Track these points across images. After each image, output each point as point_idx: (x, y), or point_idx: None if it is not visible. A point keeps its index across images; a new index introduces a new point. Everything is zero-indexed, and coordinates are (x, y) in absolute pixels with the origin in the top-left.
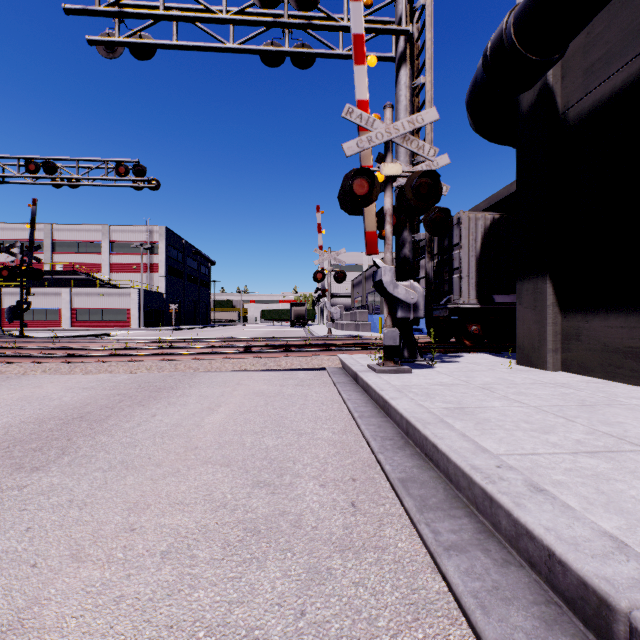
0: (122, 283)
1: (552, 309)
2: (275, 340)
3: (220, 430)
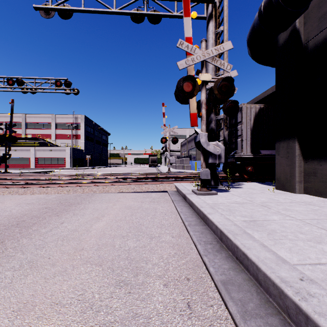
0: (62, 144)
1: (298, 158)
2: (140, 174)
3: (101, 234)
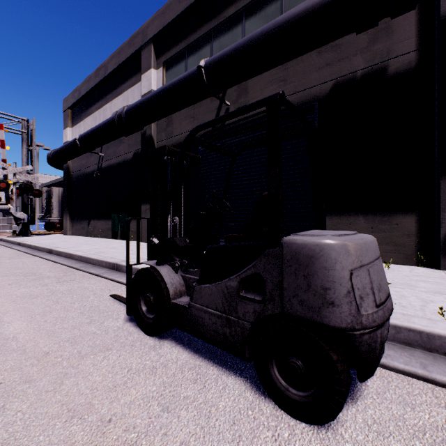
0: None
1: (69, 220)
2: None
3: None
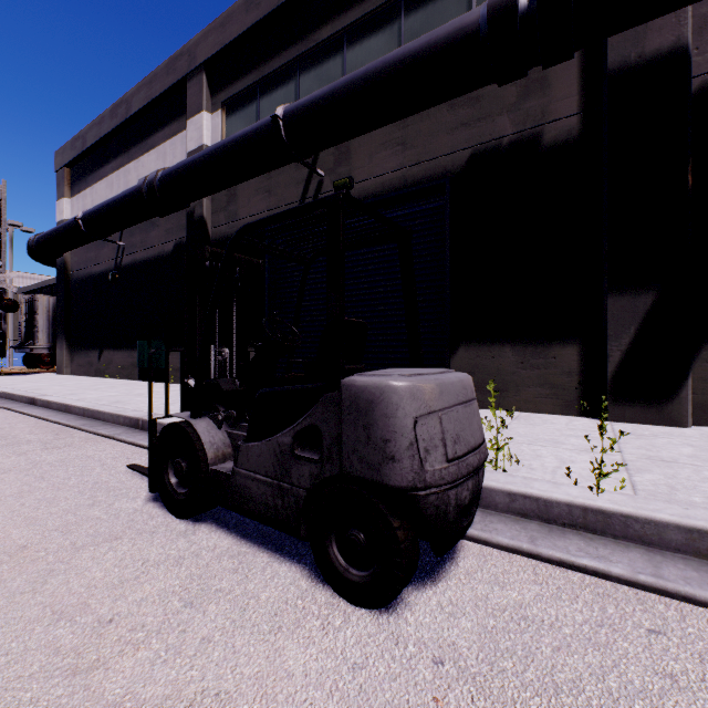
0: None
1: (66, 350)
2: None
3: None
